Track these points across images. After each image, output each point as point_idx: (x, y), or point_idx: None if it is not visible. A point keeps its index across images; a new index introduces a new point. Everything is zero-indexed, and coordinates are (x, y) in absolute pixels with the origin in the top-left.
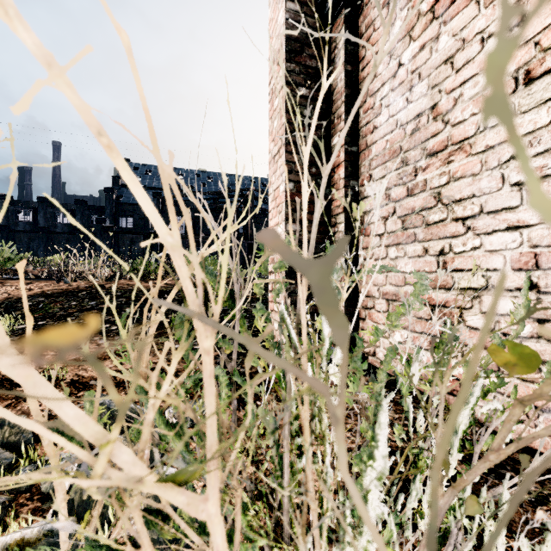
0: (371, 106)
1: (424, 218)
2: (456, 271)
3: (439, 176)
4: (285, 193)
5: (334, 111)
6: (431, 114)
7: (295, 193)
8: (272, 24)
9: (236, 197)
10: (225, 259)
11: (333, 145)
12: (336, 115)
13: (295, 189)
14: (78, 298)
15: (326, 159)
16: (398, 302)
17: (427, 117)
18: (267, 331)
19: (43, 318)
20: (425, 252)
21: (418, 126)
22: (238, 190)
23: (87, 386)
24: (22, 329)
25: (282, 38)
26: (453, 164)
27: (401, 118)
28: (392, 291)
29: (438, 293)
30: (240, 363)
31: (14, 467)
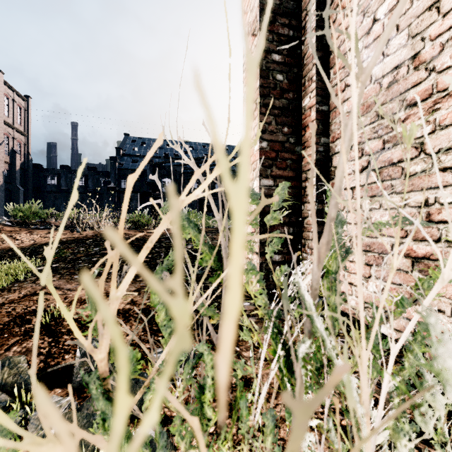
0: (342, 65)
1: (404, 169)
2: (443, 223)
3: (422, 126)
4: (259, 151)
5: (305, 74)
6: (412, 63)
7: (269, 151)
8: (246, 0)
9: (262, 34)
10: (239, 196)
11: (304, 105)
12: (306, 78)
13: (269, 148)
14: (86, 244)
15: (297, 119)
16: (372, 253)
17: (407, 68)
18: (333, 379)
19: (57, 262)
20: (405, 204)
21: (396, 78)
22: (265, 19)
23: (84, 325)
24: (40, 270)
25: (257, 10)
26: (439, 112)
27: (376, 72)
28: (365, 242)
29: (421, 245)
30: (219, 306)
31: (7, 410)
